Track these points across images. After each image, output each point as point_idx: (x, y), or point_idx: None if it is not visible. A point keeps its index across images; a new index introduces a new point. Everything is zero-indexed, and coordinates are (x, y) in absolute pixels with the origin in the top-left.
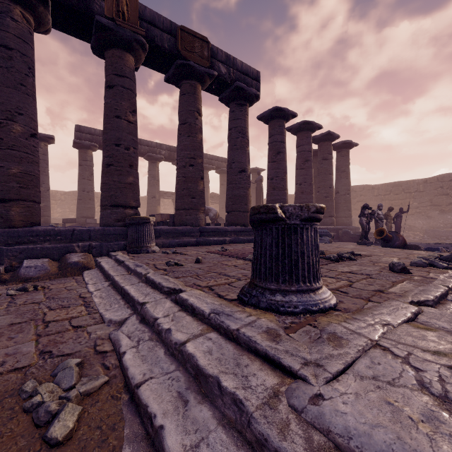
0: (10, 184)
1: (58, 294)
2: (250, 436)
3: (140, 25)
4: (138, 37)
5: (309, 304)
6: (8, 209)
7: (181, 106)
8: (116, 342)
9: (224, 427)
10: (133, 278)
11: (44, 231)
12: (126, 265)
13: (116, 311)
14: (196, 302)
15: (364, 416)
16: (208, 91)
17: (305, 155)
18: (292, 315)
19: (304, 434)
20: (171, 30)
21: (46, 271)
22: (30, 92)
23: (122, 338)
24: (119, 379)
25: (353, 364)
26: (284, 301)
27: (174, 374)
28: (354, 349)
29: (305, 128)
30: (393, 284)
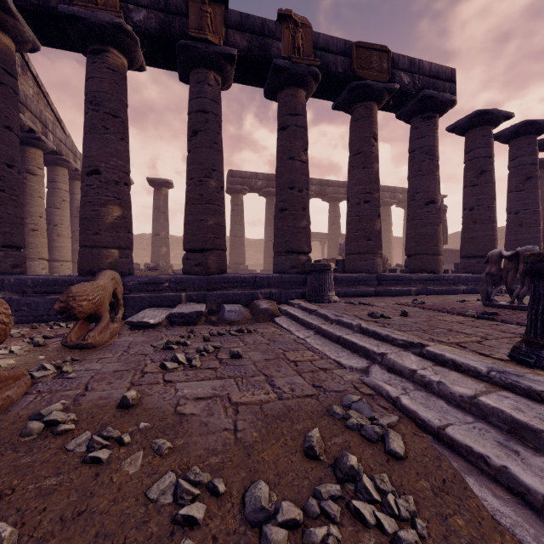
0: (208, 235)
1: (275, 338)
2: None
3: (314, 55)
4: (312, 69)
5: None
6: (206, 258)
7: (354, 135)
8: (378, 387)
9: None
10: (342, 328)
11: (232, 278)
12: (322, 315)
13: (349, 359)
14: (458, 358)
15: None
16: (383, 109)
17: (525, 171)
18: None
19: None
20: (345, 50)
21: (243, 316)
22: (220, 149)
23: (382, 384)
24: (407, 420)
25: None
26: None
27: (478, 425)
28: None
29: (525, 131)
30: None
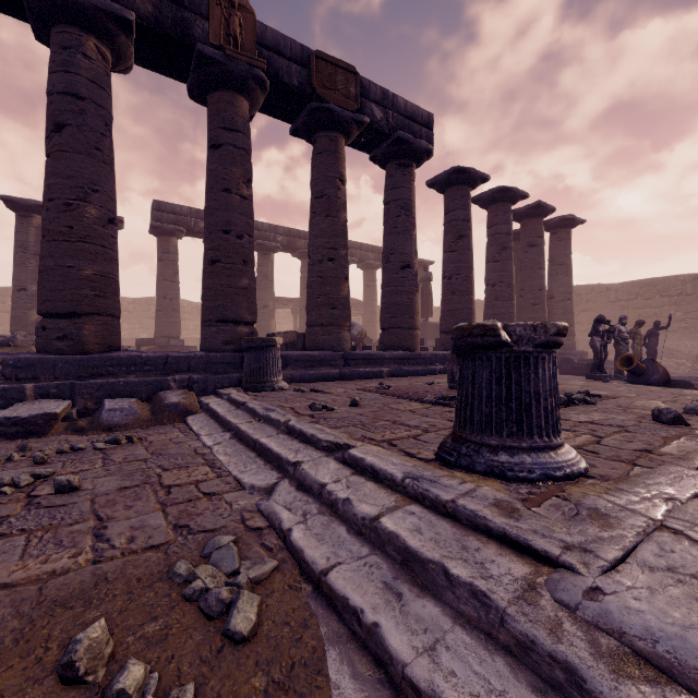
0: (82, 292)
1: (165, 449)
2: (506, 637)
3: (259, 53)
4: (256, 72)
5: (550, 468)
6: (79, 327)
7: (316, 172)
8: (272, 516)
9: (464, 627)
10: (267, 428)
11: (127, 358)
12: (251, 409)
13: (256, 474)
14: (378, 463)
15: (669, 615)
16: (354, 146)
17: (501, 240)
18: (525, 482)
19: (585, 636)
20: (302, 58)
21: (136, 416)
22: (107, 160)
23: (279, 511)
24: (291, 565)
25: (634, 550)
26: (513, 463)
27: (371, 559)
28: (632, 531)
29: (501, 197)
30: (664, 441)
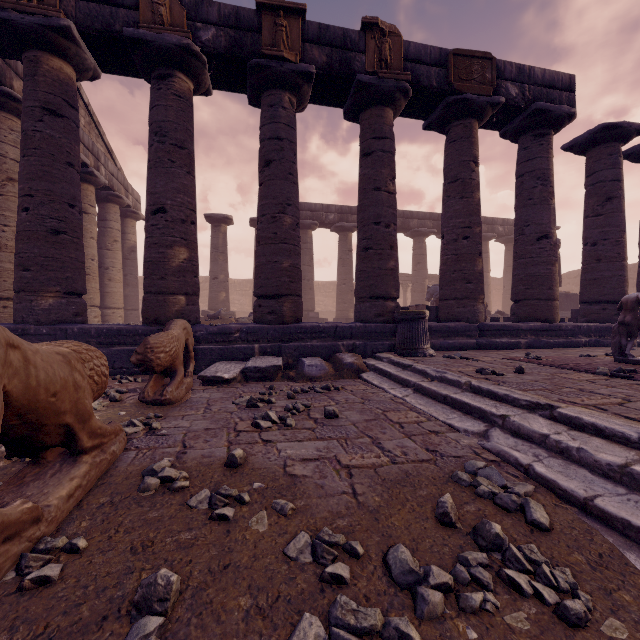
0: (282, 279)
1: (368, 396)
2: None
3: (403, 67)
4: (402, 84)
5: None
6: (281, 305)
7: (450, 159)
8: (503, 453)
9: None
10: (447, 386)
11: (310, 327)
12: (420, 371)
13: (462, 421)
14: (599, 422)
15: None
16: (484, 127)
17: None
18: None
19: None
20: (440, 60)
21: (325, 371)
22: (295, 180)
23: (508, 450)
24: (544, 490)
25: None
26: None
27: (632, 497)
28: None
29: None
30: None
